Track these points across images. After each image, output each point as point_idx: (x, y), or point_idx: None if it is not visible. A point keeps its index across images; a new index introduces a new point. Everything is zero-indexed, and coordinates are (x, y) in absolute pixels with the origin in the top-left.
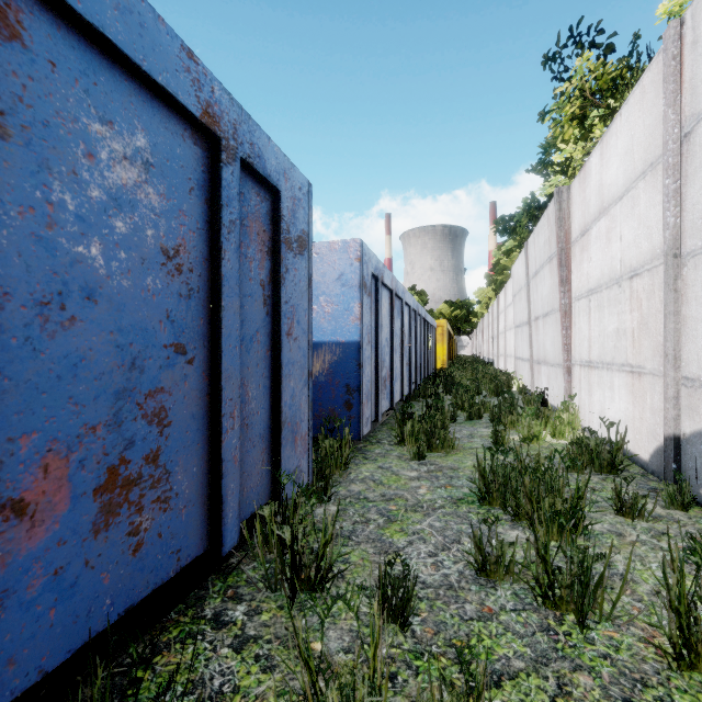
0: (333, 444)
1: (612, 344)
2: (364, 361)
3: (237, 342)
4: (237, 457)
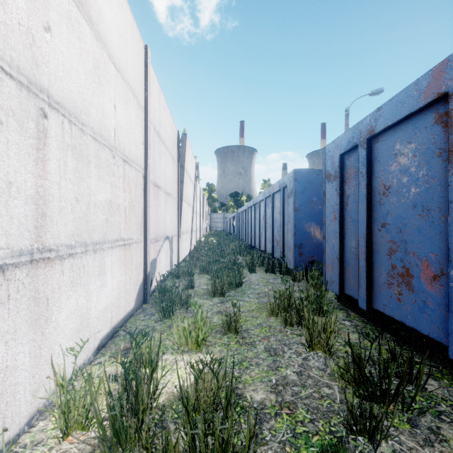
0: (314, 275)
1: (104, 218)
2: (328, 234)
3: (282, 224)
4: (282, 247)
